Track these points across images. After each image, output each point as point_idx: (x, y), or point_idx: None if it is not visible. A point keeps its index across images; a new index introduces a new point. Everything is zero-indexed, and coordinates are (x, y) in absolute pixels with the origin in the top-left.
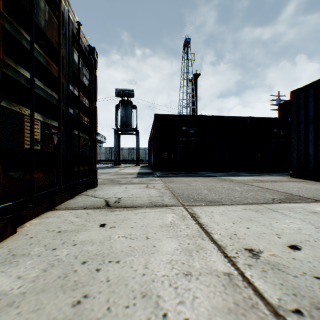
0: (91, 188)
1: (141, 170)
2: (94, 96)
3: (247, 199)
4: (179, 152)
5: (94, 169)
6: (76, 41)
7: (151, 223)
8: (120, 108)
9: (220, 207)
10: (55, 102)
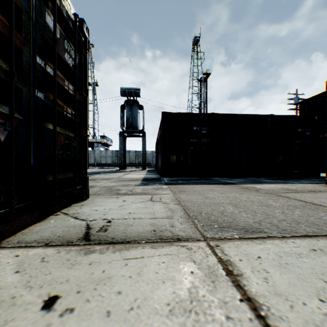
0: (79, 201)
1: (147, 175)
2: (84, 83)
3: (299, 224)
4: (189, 155)
5: (84, 176)
6: (52, 0)
7: (151, 294)
8: (126, 109)
9: (267, 245)
10: (2, 75)
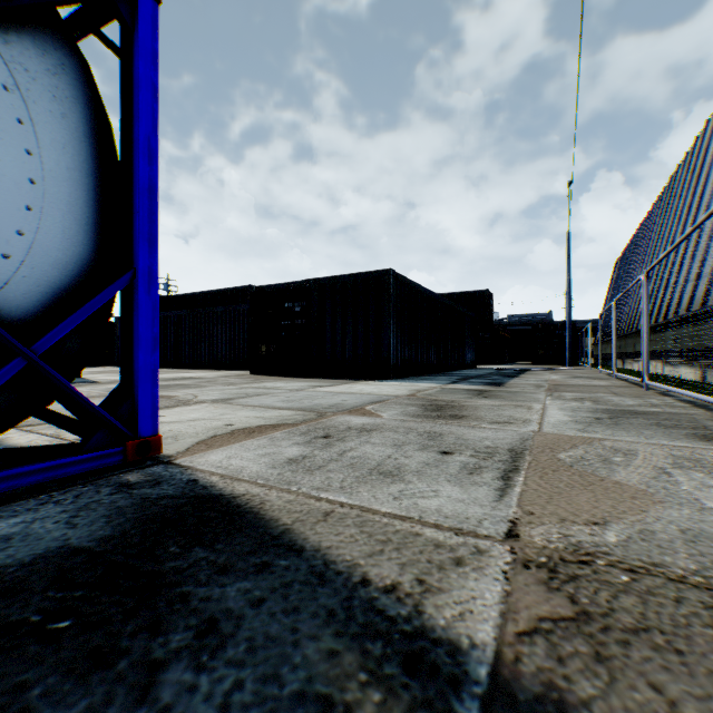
0: None
1: None
2: None
3: None
4: None
5: None
6: None
7: None
8: None
9: None
10: None
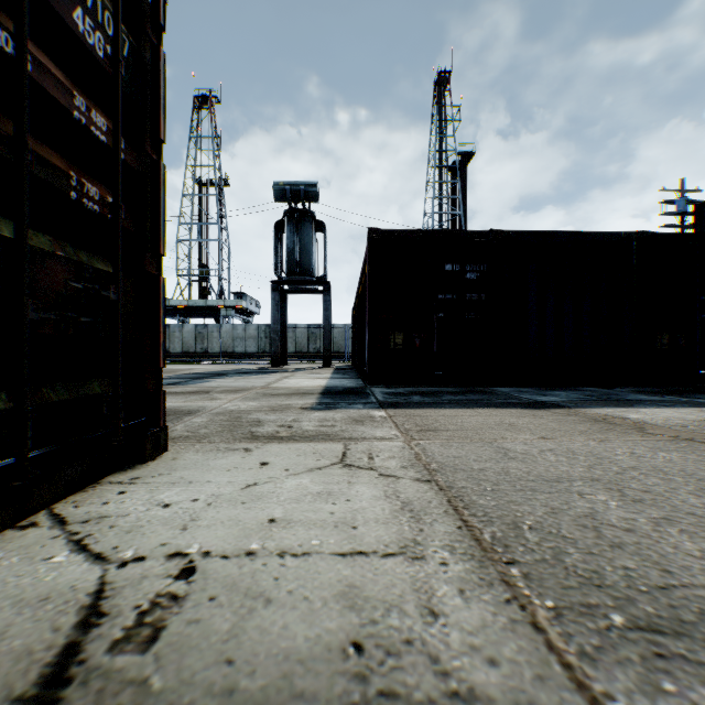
0: (132, 463)
1: (333, 380)
2: (153, 124)
3: None
4: (435, 332)
5: (153, 389)
6: None
7: None
8: (286, 230)
9: None
10: None
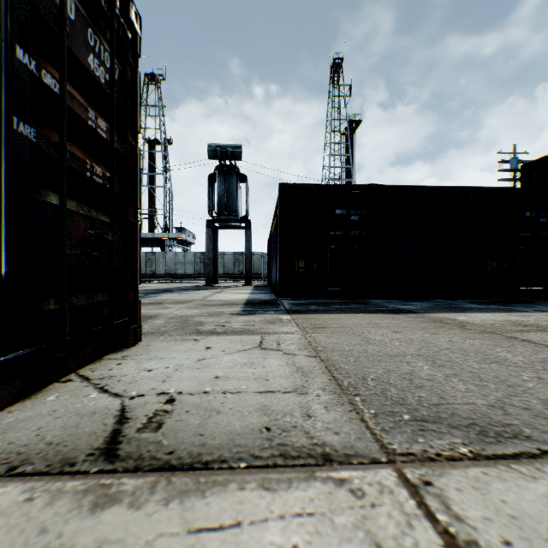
0: (120, 347)
1: (253, 294)
2: (132, 121)
3: None
4: (328, 259)
5: (132, 299)
6: None
7: None
8: (217, 181)
9: None
10: None
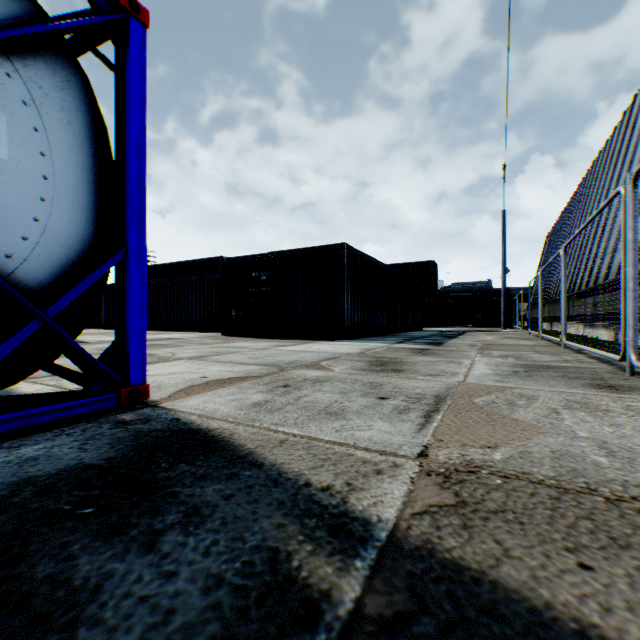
0: None
1: None
2: None
3: None
4: None
5: None
6: None
7: None
8: None
9: None
10: None
